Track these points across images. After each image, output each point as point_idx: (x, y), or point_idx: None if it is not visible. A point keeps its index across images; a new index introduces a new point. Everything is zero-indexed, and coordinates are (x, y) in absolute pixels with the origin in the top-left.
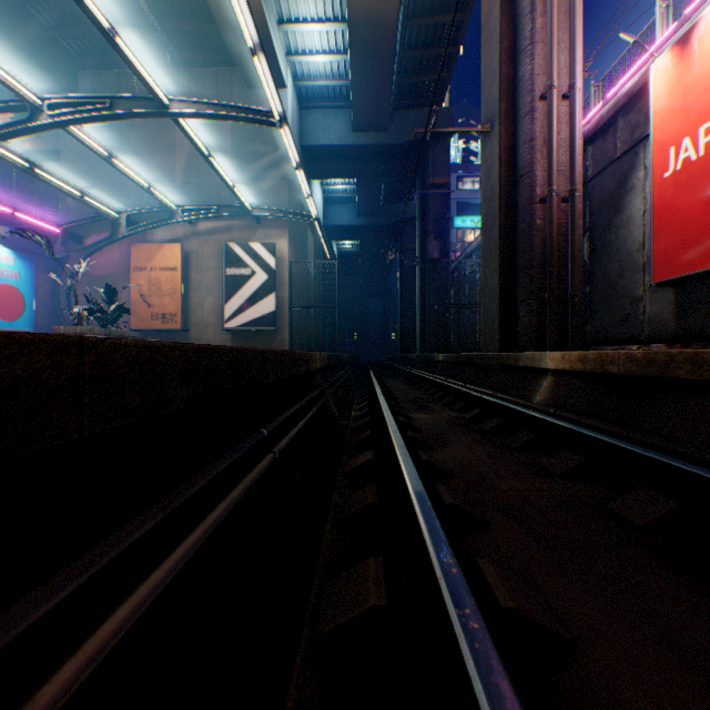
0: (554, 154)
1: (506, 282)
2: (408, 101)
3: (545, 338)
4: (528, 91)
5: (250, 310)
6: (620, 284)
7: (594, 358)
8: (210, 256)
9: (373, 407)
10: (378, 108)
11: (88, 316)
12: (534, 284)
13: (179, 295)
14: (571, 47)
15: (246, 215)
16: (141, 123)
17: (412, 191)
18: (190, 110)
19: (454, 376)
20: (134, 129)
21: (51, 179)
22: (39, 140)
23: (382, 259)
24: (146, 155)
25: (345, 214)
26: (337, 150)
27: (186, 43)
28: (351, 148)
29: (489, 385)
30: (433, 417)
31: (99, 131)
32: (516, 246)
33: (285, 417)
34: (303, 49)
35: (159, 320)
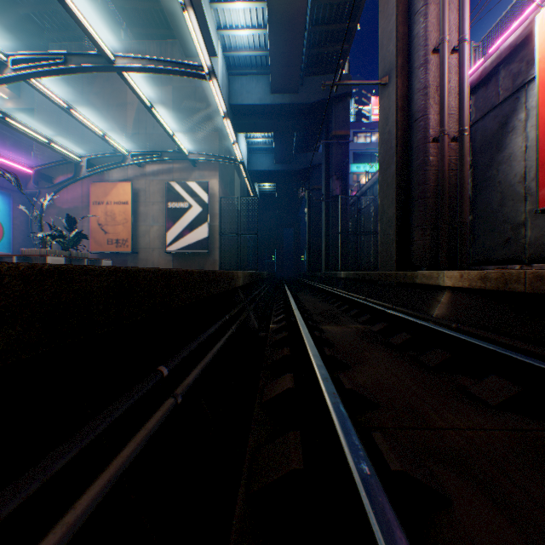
0: (445, 99)
1: (402, 211)
2: (315, 68)
3: (437, 259)
4: (422, 46)
5: (187, 236)
6: (502, 212)
7: (496, 277)
8: (155, 193)
9: (289, 320)
10: (291, 73)
11: (50, 241)
12: (427, 212)
13: (129, 224)
14: (461, 6)
15: (184, 159)
16: (99, 85)
17: (317, 143)
18: (132, 64)
19: (354, 290)
20: (94, 90)
21: (21, 127)
22: (19, 100)
23: (293, 197)
24: (104, 111)
25: (265, 161)
26: (258, 108)
27: (136, 20)
28: (269, 106)
29: (388, 299)
30: (343, 330)
31: (65, 91)
32: (411, 180)
33: (198, 343)
34: (230, 24)
35: (113, 244)
